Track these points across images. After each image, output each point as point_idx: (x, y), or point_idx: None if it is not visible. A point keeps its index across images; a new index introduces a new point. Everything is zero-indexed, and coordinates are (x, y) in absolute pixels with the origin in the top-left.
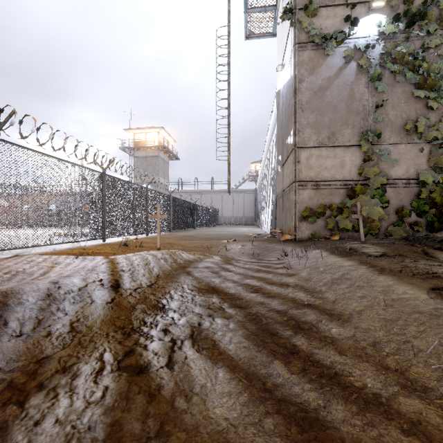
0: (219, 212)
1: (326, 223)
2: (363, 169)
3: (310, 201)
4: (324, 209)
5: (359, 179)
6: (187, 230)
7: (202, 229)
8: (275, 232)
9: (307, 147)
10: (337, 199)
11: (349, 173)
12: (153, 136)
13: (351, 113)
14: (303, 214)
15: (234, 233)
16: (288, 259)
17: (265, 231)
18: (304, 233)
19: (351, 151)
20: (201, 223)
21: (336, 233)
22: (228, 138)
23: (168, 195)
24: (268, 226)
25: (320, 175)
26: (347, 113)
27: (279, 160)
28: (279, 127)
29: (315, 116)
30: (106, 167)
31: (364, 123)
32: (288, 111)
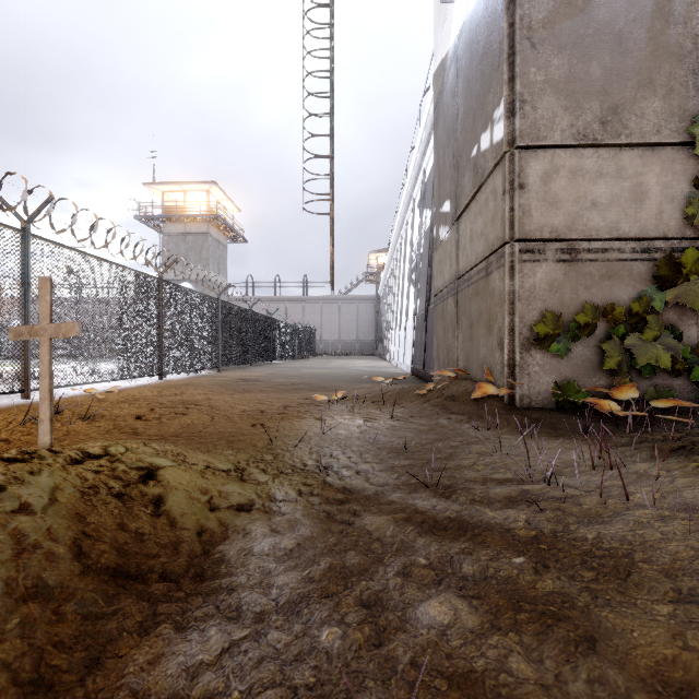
0: (317, 334)
1: (596, 355)
2: (695, 208)
3: (553, 295)
4: (594, 315)
5: (683, 236)
6: (256, 365)
7: (284, 363)
8: (424, 370)
9: (545, 145)
10: (625, 289)
11: (657, 219)
12: (198, 197)
13: (662, 57)
14: (538, 328)
15: (343, 372)
16: (603, 522)
17: (399, 367)
18: (538, 382)
19: (663, 161)
20: (283, 353)
21: (623, 382)
22: (331, 159)
23: (213, 298)
24: (407, 359)
25: (578, 223)
26: (651, 56)
27: (445, 213)
28: (443, 140)
29: (568, 62)
30: (32, 217)
31: (697, 84)
32: (484, 69)
